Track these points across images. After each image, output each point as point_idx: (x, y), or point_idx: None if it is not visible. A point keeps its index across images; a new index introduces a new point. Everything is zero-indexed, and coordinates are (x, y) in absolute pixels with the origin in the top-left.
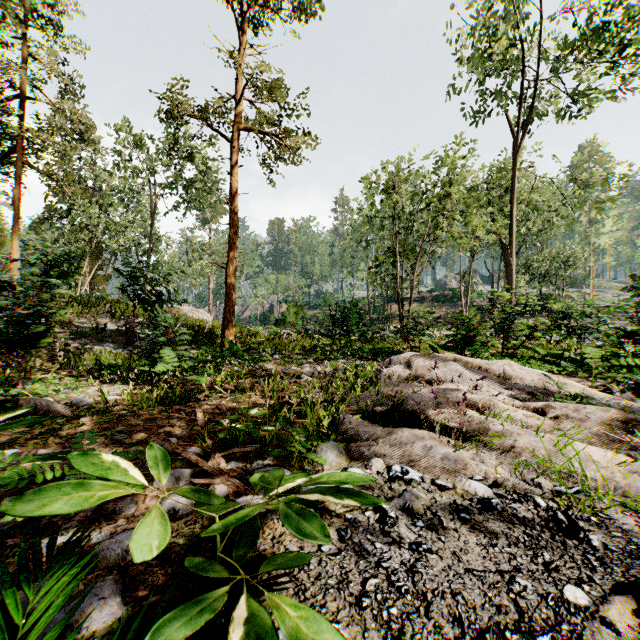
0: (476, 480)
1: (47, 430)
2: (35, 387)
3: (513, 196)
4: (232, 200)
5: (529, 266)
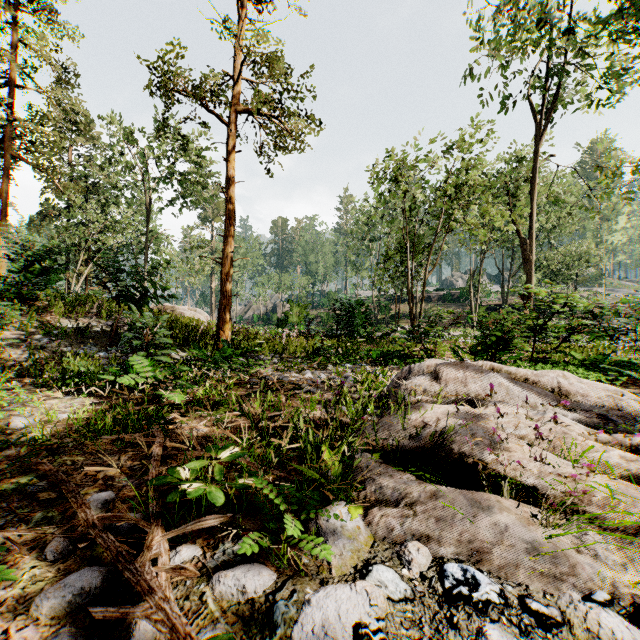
0: (601, 603)
1: None
2: None
3: (532, 186)
4: (228, 189)
5: (541, 264)
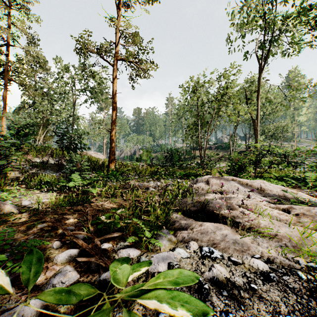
0: (256, 258)
1: (0, 221)
2: (3, 194)
3: (258, 95)
4: (113, 96)
5: (264, 131)
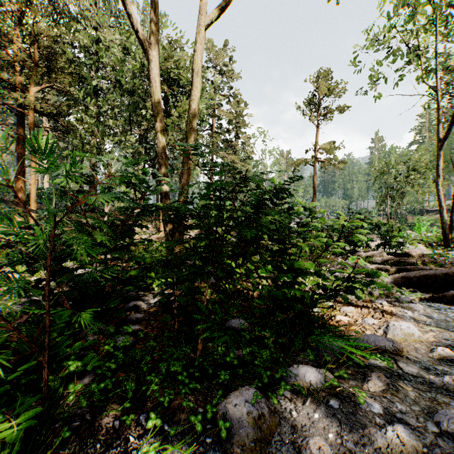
0: None
1: None
2: None
3: None
4: (314, 186)
5: None
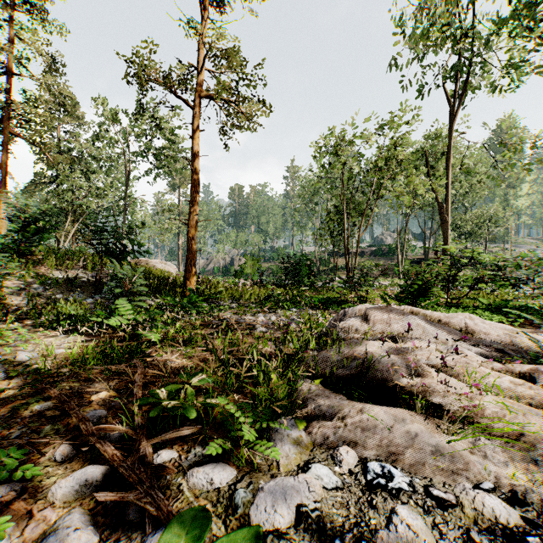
0: (487, 490)
1: None
2: None
3: (448, 160)
4: (193, 161)
5: (457, 224)
